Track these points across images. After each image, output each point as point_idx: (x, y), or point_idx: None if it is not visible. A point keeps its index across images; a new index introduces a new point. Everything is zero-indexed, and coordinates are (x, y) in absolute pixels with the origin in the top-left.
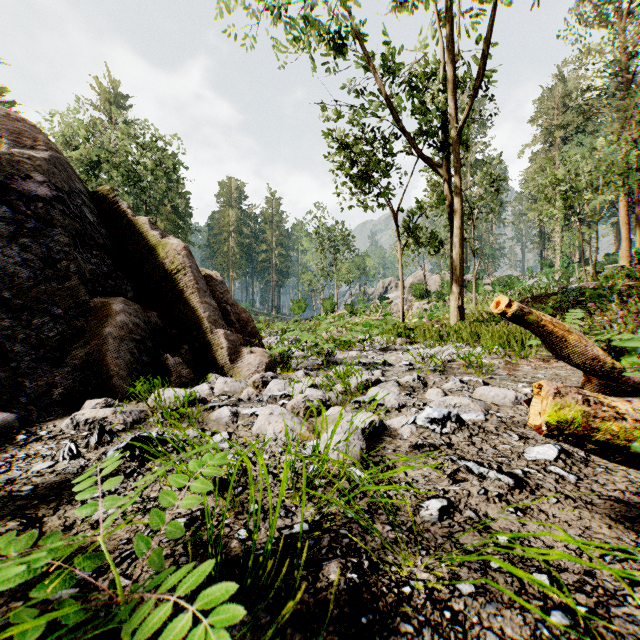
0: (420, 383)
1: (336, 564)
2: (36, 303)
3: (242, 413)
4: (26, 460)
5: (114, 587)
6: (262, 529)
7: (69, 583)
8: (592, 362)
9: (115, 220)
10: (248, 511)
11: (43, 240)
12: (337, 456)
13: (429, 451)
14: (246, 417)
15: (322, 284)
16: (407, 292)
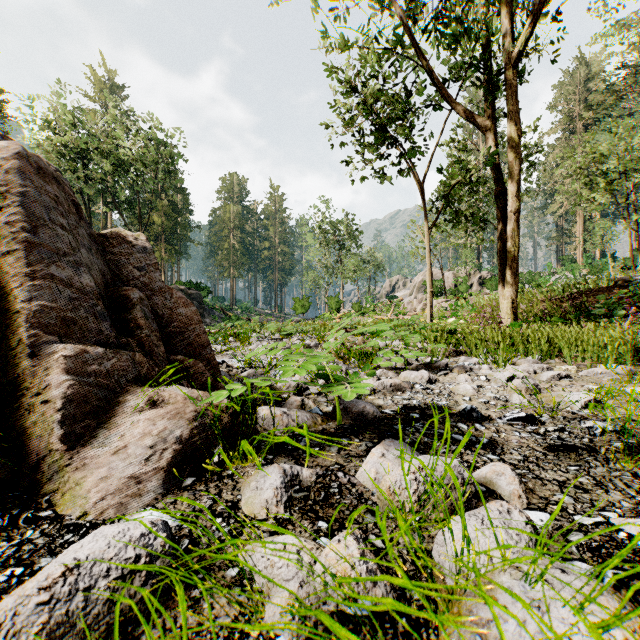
0: None
1: None
2: None
3: None
4: None
5: None
6: None
7: None
8: None
9: None
10: None
11: None
12: None
13: None
14: None
15: (327, 282)
16: (416, 290)
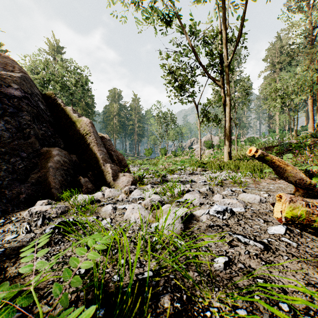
0: (210, 191)
1: (168, 297)
2: (12, 150)
3: (118, 207)
4: (3, 234)
5: (38, 316)
6: (127, 275)
7: (10, 315)
8: (299, 181)
9: (55, 108)
10: (119, 264)
11: (17, 118)
12: (168, 232)
13: (217, 229)
14: (120, 210)
15: (160, 141)
16: (202, 145)
